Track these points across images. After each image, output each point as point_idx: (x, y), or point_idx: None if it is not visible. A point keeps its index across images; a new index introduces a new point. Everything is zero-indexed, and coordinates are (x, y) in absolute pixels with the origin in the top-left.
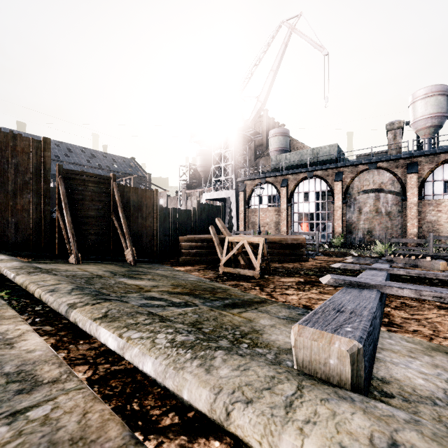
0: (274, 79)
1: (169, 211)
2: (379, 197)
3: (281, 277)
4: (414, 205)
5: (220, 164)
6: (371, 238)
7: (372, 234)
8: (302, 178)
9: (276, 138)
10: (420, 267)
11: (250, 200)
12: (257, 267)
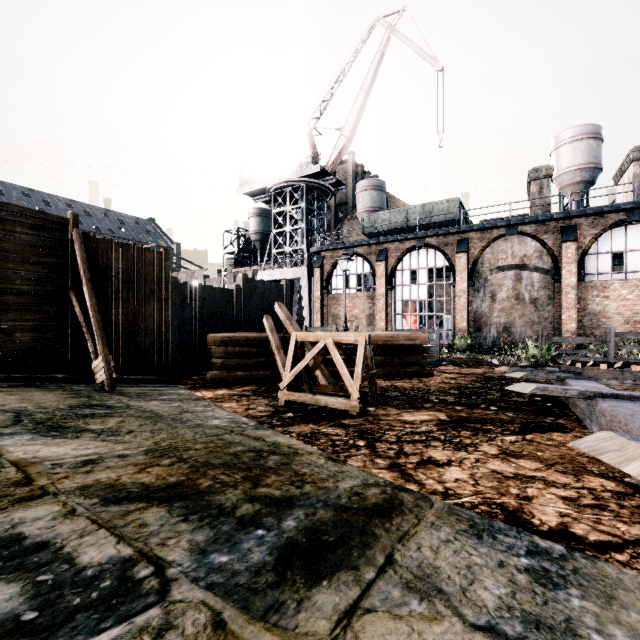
0: (364, 103)
1: (192, 290)
2: (521, 277)
3: (400, 411)
4: (572, 288)
5: (285, 228)
6: (509, 337)
7: (510, 332)
8: (408, 249)
9: (367, 193)
10: None
11: (331, 281)
12: (355, 392)
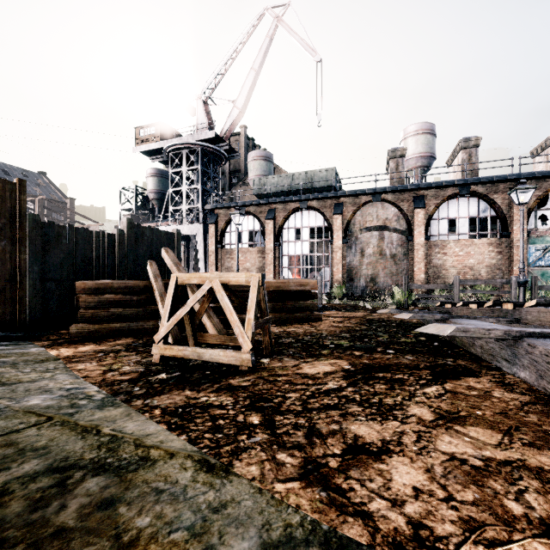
0: (255, 81)
1: (59, 231)
2: (384, 236)
3: (298, 361)
4: (421, 246)
5: (182, 188)
6: (375, 286)
7: (375, 282)
8: (293, 209)
9: (258, 162)
10: (528, 322)
11: (225, 237)
12: (246, 343)
